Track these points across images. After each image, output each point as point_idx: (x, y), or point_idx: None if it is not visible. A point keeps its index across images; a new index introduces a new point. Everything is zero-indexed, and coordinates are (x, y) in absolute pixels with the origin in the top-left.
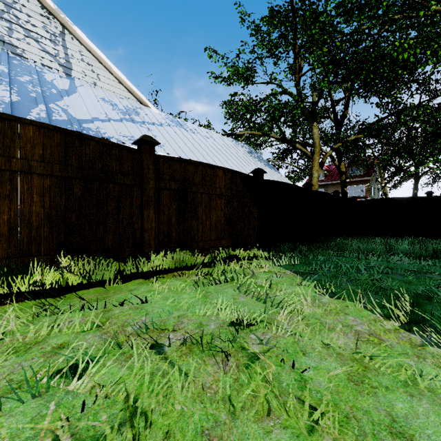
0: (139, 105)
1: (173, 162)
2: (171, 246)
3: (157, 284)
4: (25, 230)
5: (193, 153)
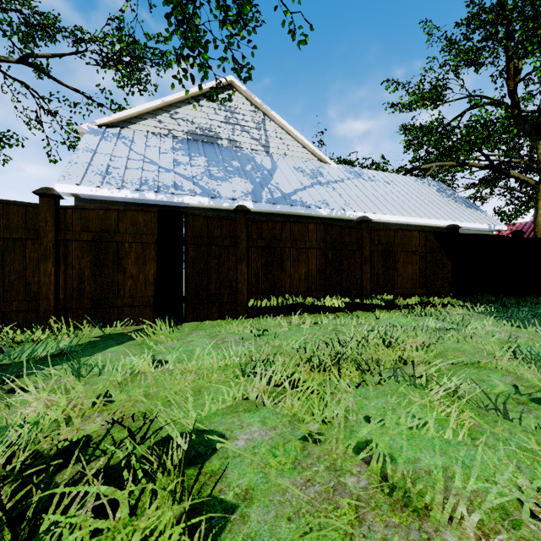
0: (320, 164)
1: (380, 231)
2: (379, 291)
3: (376, 313)
4: (310, 278)
5: (376, 205)
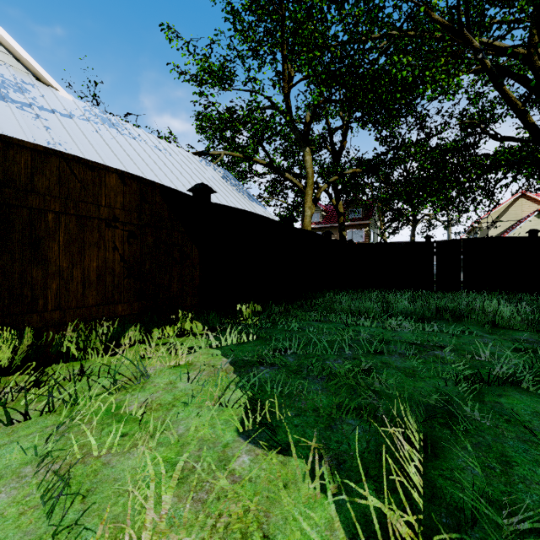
0: (32, 80)
1: None
2: None
3: None
4: None
5: (122, 164)
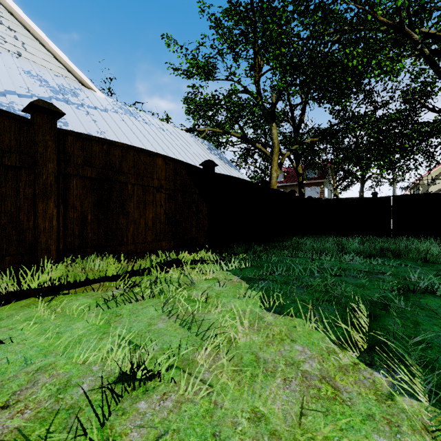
0: (79, 86)
1: (89, 142)
2: (86, 251)
3: (50, 305)
4: None
5: (142, 144)
